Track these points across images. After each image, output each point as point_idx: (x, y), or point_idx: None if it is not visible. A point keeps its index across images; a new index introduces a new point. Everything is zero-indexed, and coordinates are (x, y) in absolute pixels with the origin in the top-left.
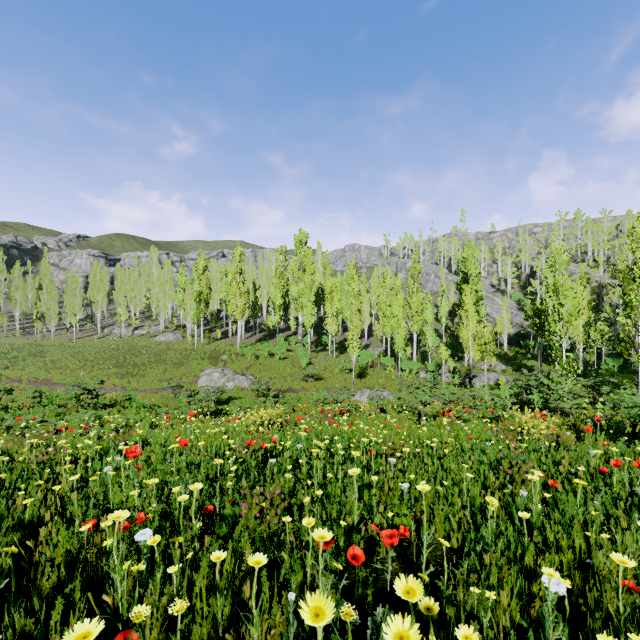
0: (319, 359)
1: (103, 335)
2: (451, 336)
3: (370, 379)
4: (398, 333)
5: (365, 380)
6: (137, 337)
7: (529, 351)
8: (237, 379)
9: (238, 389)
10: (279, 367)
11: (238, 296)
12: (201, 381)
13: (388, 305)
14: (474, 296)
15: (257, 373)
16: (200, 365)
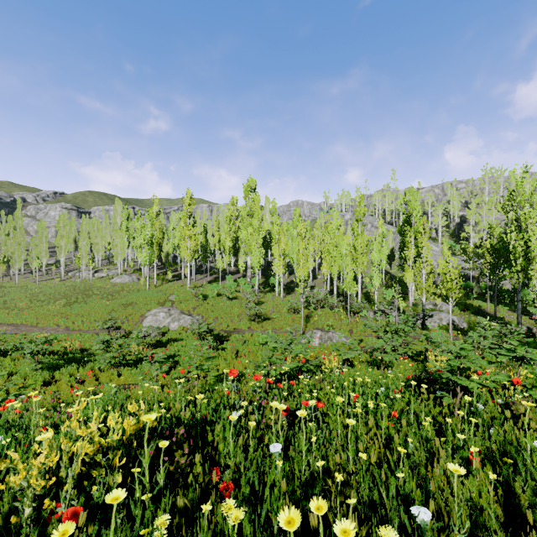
0: (266, 299)
1: (66, 278)
2: (389, 278)
3: (318, 319)
4: (347, 272)
5: (313, 320)
6: (96, 279)
7: (470, 292)
8: (183, 319)
9: (183, 329)
10: (227, 307)
11: (188, 238)
12: (146, 321)
13: (335, 246)
14: (415, 239)
15: (204, 313)
16: (147, 305)
